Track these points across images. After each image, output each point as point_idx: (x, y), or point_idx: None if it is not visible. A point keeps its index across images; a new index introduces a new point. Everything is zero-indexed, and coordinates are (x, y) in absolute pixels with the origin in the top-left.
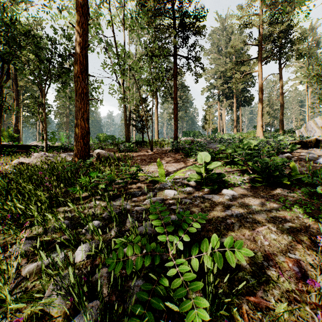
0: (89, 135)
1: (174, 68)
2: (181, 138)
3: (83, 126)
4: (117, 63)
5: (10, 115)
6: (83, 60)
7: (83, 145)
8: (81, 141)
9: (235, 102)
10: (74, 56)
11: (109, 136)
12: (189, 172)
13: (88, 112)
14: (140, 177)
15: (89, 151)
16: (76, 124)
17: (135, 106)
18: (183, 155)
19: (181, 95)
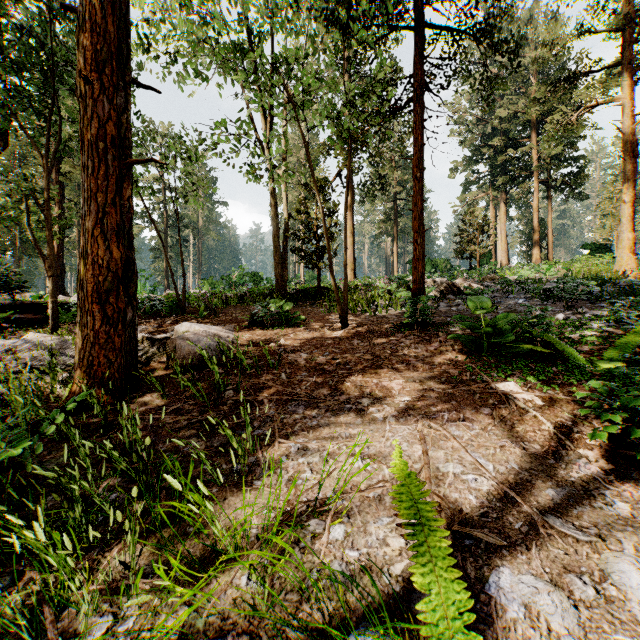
0: (133, 286)
1: (416, 66)
2: (410, 278)
3: (103, 254)
4: (233, 43)
5: None
6: (104, 19)
7: (103, 323)
8: (94, 308)
9: (537, 189)
10: (77, 10)
11: (249, 274)
12: (638, 577)
13: (129, 208)
14: (290, 581)
15: (136, 340)
16: (81, 249)
17: (299, 203)
18: (466, 357)
19: (405, 179)
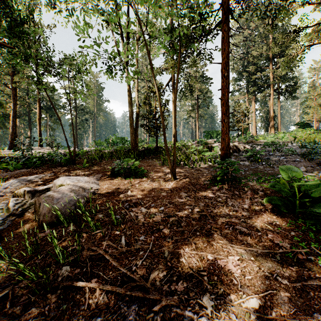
0: None
1: None
2: (207, 141)
3: None
4: None
5: (22, 117)
6: None
7: None
8: None
9: (272, 93)
10: None
11: (119, 138)
12: None
13: None
14: None
15: None
16: None
17: (145, 98)
18: (289, 225)
19: (202, 88)
